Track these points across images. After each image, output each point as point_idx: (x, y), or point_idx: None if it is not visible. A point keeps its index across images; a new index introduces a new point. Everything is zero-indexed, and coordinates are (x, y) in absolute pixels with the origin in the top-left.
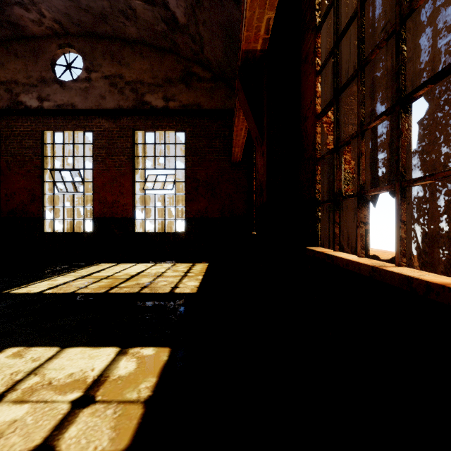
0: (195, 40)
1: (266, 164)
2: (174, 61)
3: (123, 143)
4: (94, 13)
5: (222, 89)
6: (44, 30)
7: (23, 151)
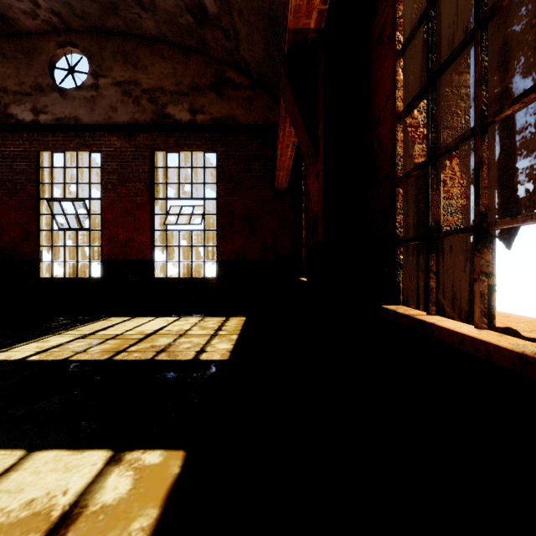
0: (229, 36)
1: (323, 188)
2: (203, 64)
3: (139, 166)
4: (102, 1)
5: (263, 99)
6: (39, 25)
7: (14, 176)
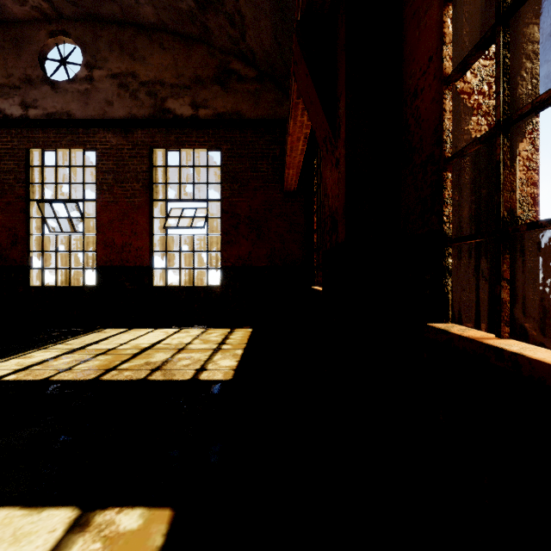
0: (234, 22)
1: (345, 177)
2: (206, 54)
3: (137, 165)
4: None
5: (271, 92)
6: (28, 11)
7: (1, 176)
